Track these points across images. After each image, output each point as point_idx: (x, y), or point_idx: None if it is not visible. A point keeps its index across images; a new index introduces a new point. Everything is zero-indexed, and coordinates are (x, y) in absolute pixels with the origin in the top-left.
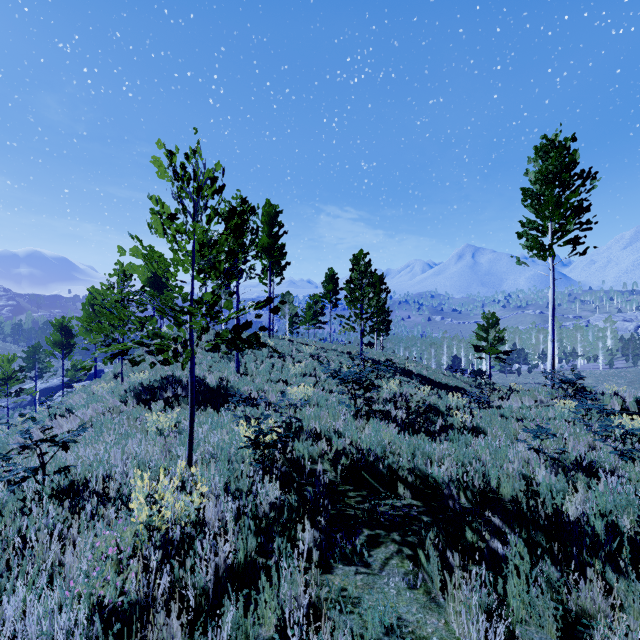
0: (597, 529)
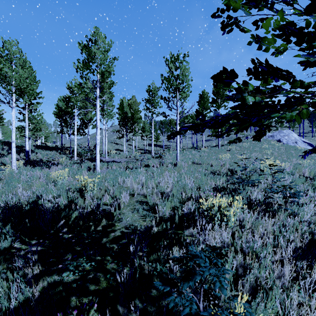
0: (8, 230)
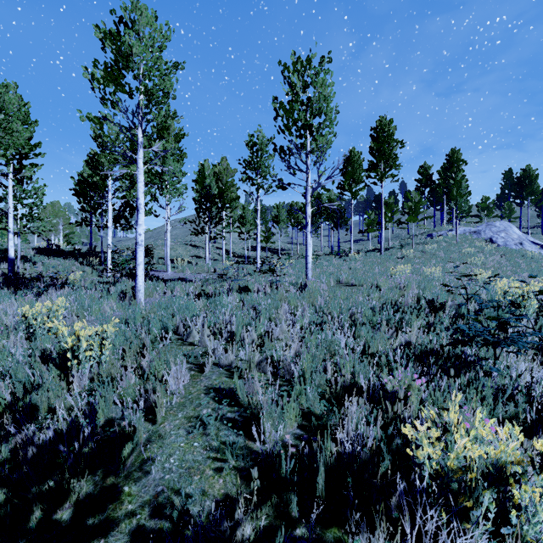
0: None
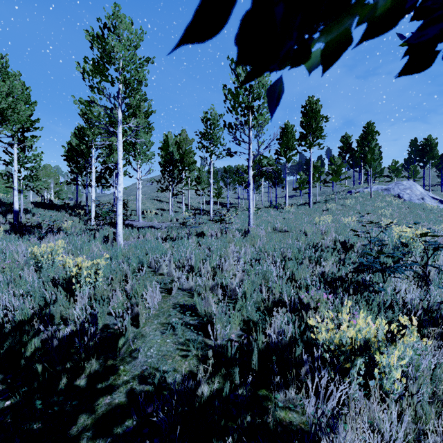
0: None
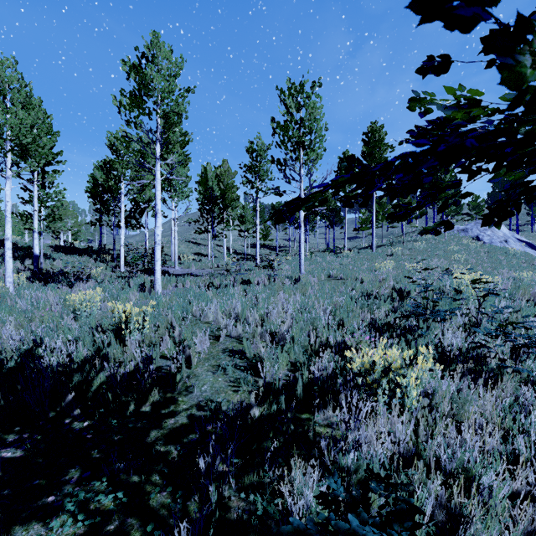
0: None
